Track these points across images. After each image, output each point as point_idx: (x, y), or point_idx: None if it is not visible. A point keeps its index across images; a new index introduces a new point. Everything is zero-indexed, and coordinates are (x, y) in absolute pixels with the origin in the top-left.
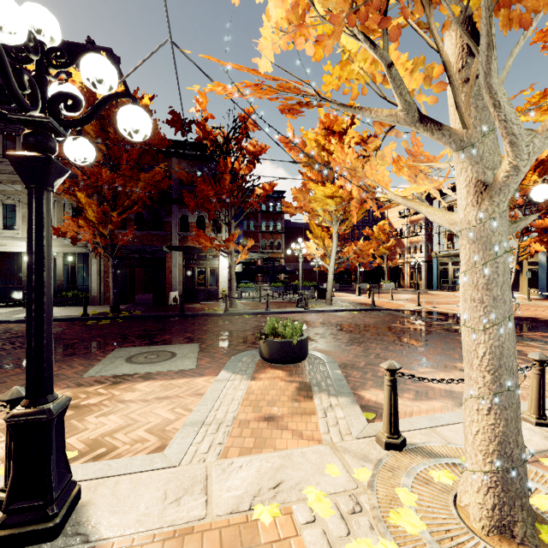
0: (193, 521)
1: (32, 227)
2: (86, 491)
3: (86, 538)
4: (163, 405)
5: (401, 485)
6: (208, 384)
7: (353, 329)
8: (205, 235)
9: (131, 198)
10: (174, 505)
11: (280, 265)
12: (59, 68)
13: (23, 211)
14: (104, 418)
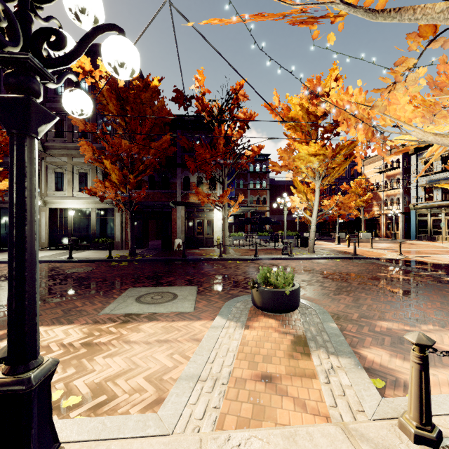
0: None
1: (13, 177)
2: None
3: None
4: (162, 349)
5: None
6: (204, 328)
7: (338, 277)
8: (203, 192)
9: (144, 163)
10: None
11: (266, 217)
12: (42, 3)
13: (68, 177)
14: (110, 359)
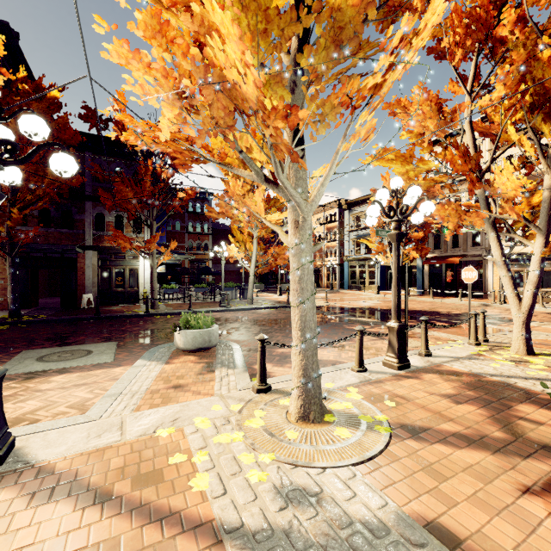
0: (111, 443)
1: None
2: (20, 442)
3: (27, 462)
4: (81, 389)
5: (259, 409)
6: (125, 371)
7: (265, 323)
8: (124, 236)
9: (35, 193)
10: (96, 438)
11: (205, 267)
12: None
13: None
14: (21, 403)
